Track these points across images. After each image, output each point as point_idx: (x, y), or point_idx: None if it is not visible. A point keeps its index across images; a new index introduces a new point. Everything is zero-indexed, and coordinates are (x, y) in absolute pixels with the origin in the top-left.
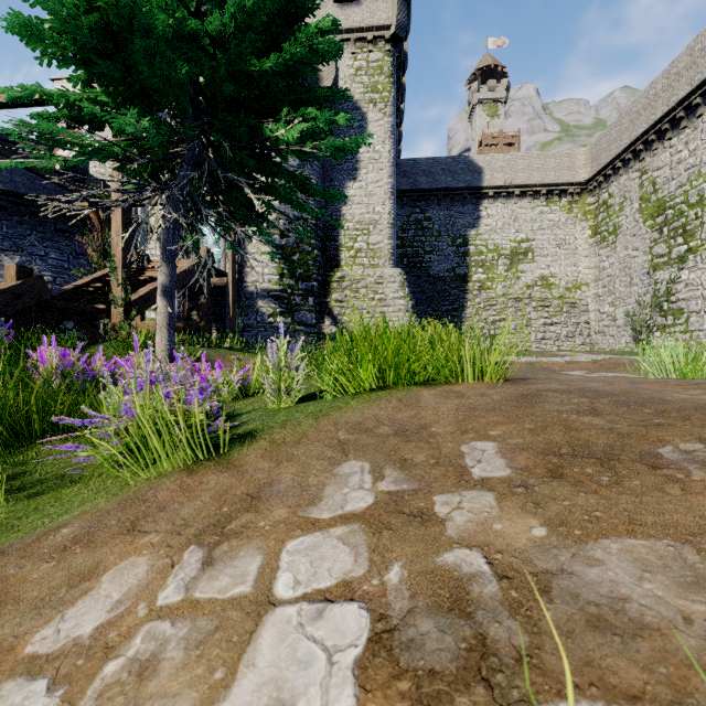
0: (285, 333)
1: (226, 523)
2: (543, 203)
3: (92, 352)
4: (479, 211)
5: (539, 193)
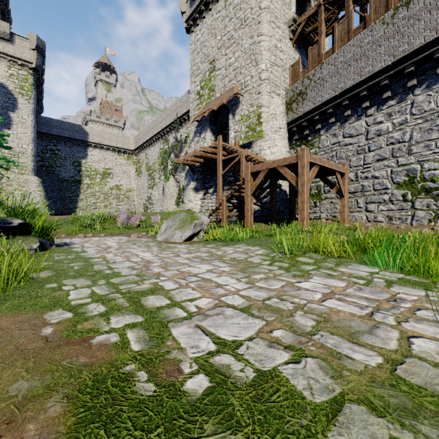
0: None
1: None
2: (117, 154)
3: None
4: (87, 151)
5: (115, 150)
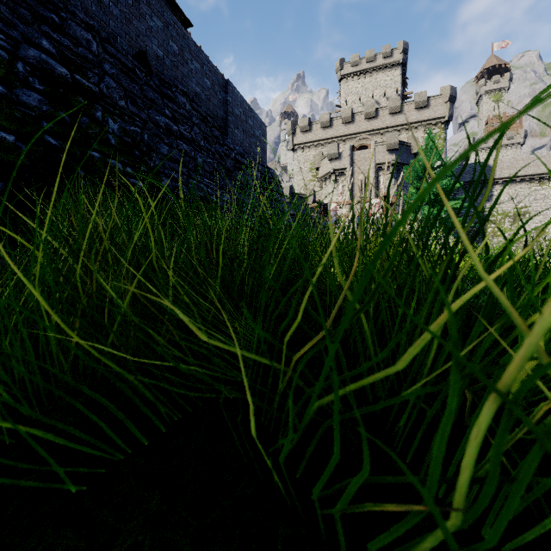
0: None
1: None
2: (536, 184)
3: None
4: (492, 192)
5: (534, 179)
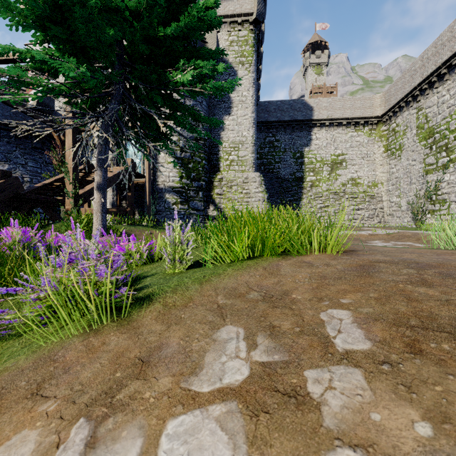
0: (183, 215)
1: (116, 391)
2: (352, 130)
3: (50, 229)
4: (311, 135)
5: (350, 123)
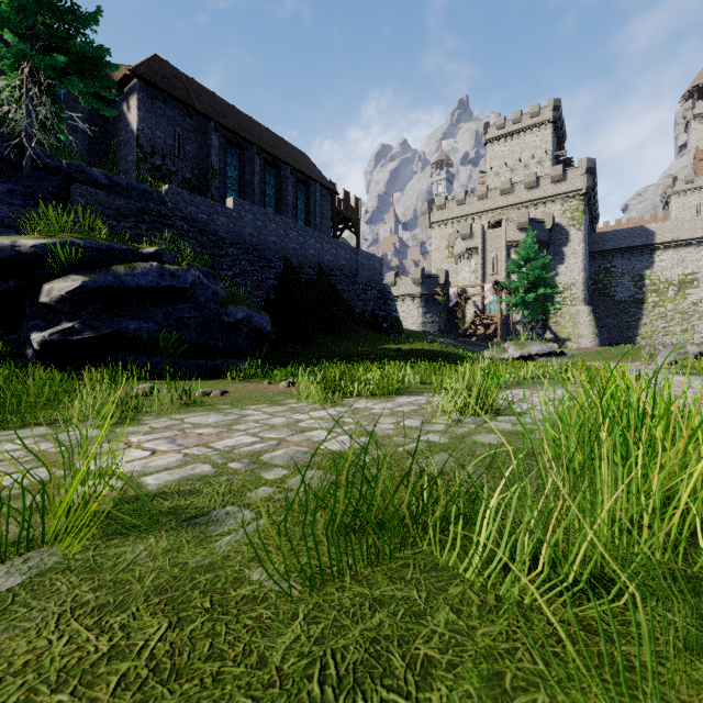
0: (528, 339)
1: None
2: None
3: None
4: (653, 258)
5: None
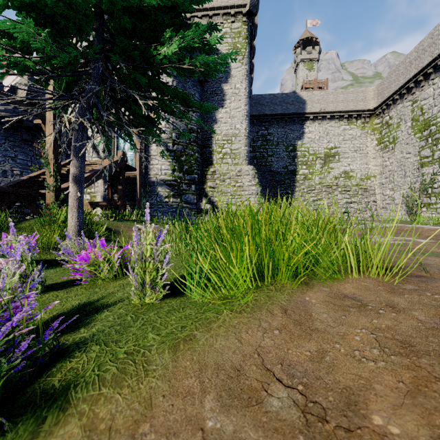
0: (176, 209)
1: None
2: (345, 123)
3: (22, 226)
4: (303, 128)
5: (343, 117)
